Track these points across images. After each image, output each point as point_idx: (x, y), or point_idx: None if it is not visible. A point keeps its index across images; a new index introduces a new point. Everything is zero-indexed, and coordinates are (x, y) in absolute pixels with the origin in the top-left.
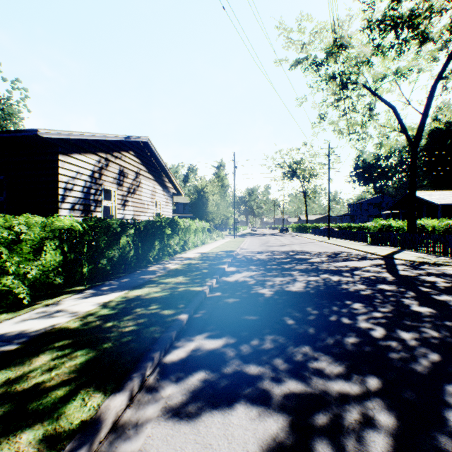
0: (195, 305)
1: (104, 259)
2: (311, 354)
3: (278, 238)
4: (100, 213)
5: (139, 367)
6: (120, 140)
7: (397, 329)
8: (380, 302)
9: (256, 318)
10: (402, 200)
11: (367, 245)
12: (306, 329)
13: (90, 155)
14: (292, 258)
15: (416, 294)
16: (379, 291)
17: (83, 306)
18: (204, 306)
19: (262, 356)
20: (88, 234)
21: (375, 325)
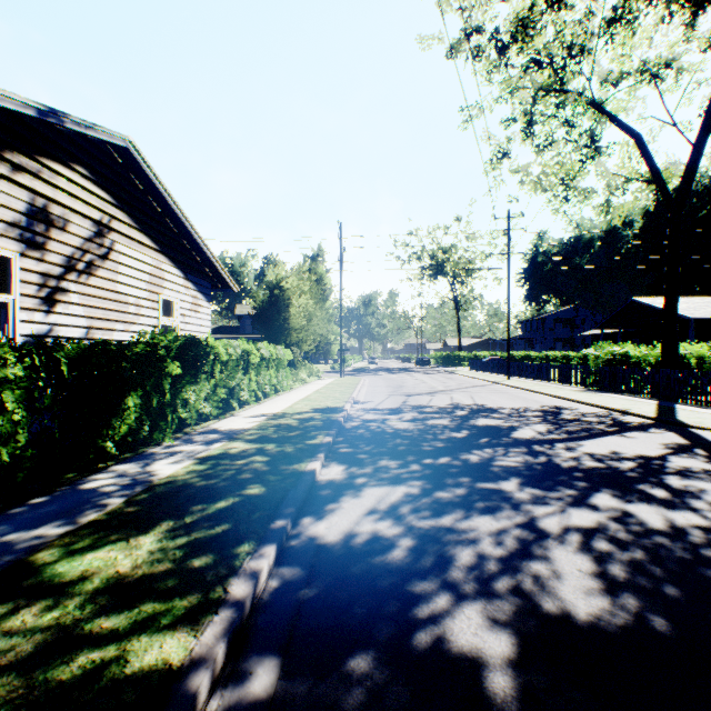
0: None
1: None
2: None
3: (418, 377)
4: None
5: None
6: (18, 112)
7: None
8: None
9: None
10: (623, 312)
11: (588, 391)
12: None
13: None
14: (472, 429)
15: None
16: None
17: None
18: None
19: None
20: None
21: None
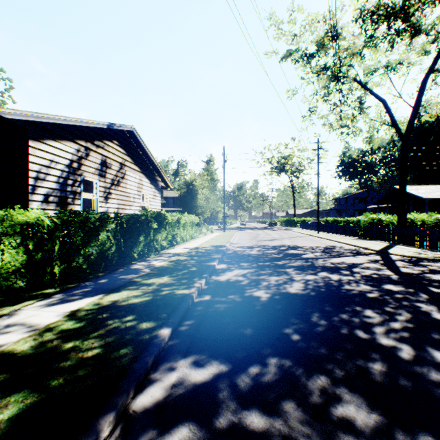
0: (180, 315)
1: (79, 257)
2: (331, 390)
3: (267, 232)
4: (79, 206)
5: (92, 426)
6: (102, 127)
7: (428, 347)
8: (393, 308)
9: (254, 332)
10: (389, 194)
11: (358, 239)
12: (316, 348)
13: (67, 142)
14: (285, 254)
15: (429, 297)
16: (387, 293)
17: (44, 318)
18: (191, 314)
19: (266, 395)
20: (59, 230)
21: (399, 342)
